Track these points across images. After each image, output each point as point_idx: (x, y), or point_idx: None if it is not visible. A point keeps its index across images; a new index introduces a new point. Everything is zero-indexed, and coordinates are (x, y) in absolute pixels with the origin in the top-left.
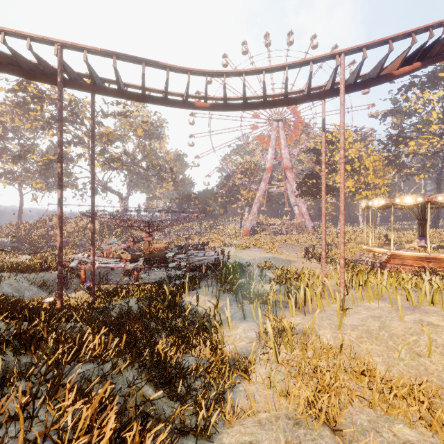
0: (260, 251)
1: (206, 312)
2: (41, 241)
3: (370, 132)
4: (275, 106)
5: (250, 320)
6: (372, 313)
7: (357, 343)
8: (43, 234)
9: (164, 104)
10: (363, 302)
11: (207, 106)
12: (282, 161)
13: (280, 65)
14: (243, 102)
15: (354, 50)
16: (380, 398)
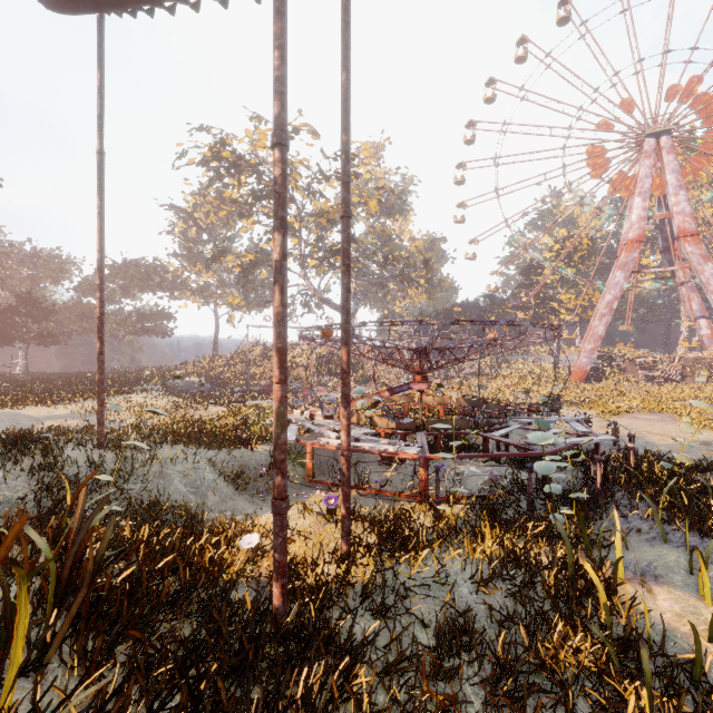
0: (669, 422)
1: None
2: (239, 382)
3: None
4: None
5: None
6: None
7: None
8: (241, 372)
9: None
10: None
11: None
12: (663, 224)
13: None
14: None
15: None
16: None
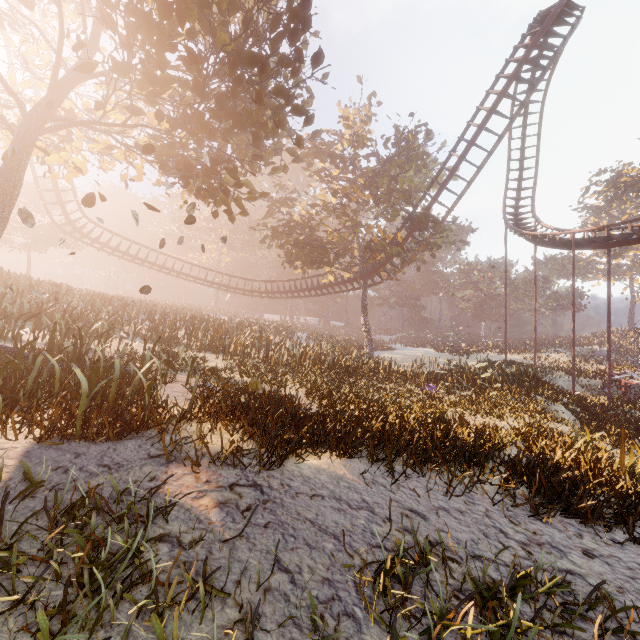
0: None
1: None
2: (639, 353)
3: None
4: None
5: None
6: None
7: None
8: None
9: None
10: None
11: None
12: None
13: None
14: None
15: None
16: None
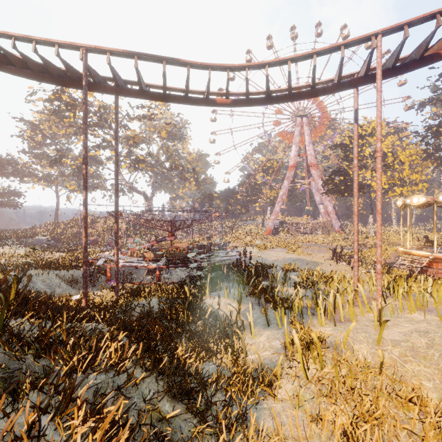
0: (283, 251)
1: (227, 317)
2: (74, 239)
3: (405, 123)
4: (301, 98)
5: (275, 327)
6: (416, 327)
7: (401, 362)
8: (76, 232)
9: (185, 102)
10: (404, 312)
11: (229, 102)
12: (306, 158)
13: (307, 53)
14: (266, 96)
15: (393, 30)
16: (434, 434)
